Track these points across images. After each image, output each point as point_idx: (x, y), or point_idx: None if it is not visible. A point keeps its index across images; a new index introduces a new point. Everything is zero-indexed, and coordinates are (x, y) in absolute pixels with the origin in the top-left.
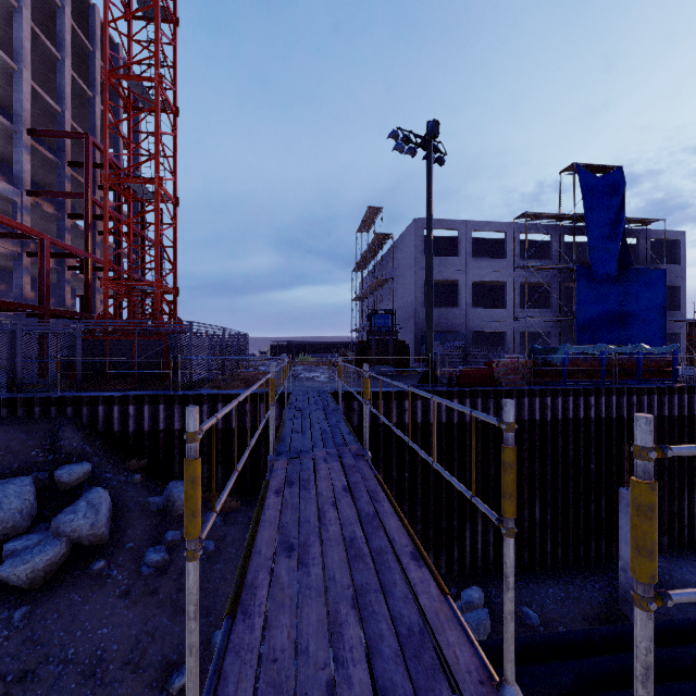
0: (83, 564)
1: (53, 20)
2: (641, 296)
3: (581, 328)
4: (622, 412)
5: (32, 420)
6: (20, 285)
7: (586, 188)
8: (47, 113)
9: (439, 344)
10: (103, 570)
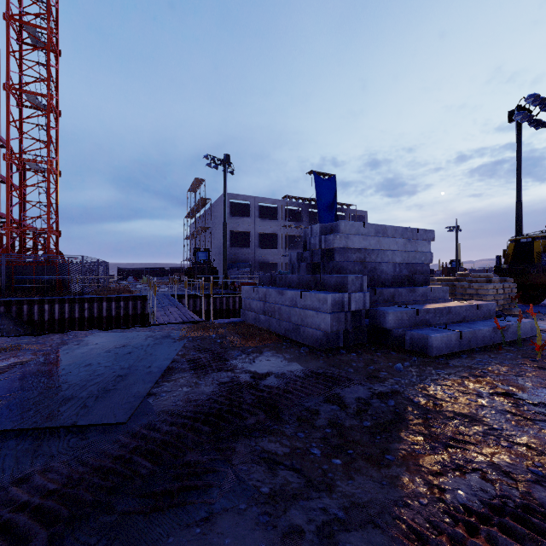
0: None
1: None
2: None
3: None
4: None
5: None
6: None
7: (318, 185)
8: None
9: (237, 269)
10: None
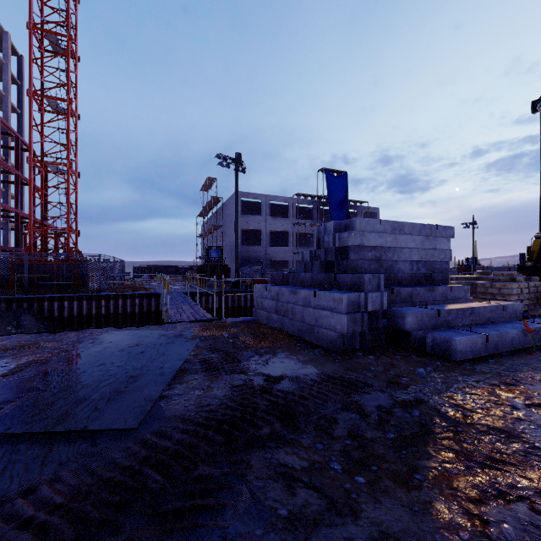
0: None
1: None
2: None
3: None
4: None
5: (0, 311)
6: None
7: (329, 182)
8: None
9: (248, 267)
10: None
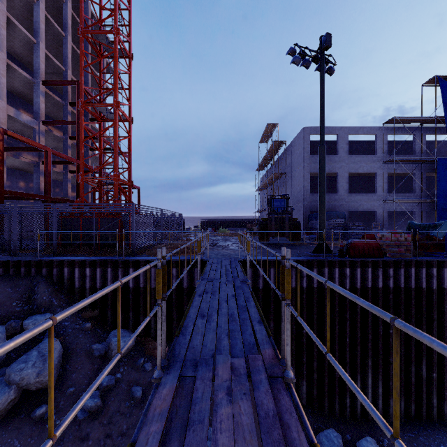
0: (29, 408)
1: (61, 12)
2: None
3: (441, 208)
4: None
5: (18, 277)
6: (37, 183)
7: (446, 95)
8: (57, 72)
9: None
10: (45, 414)
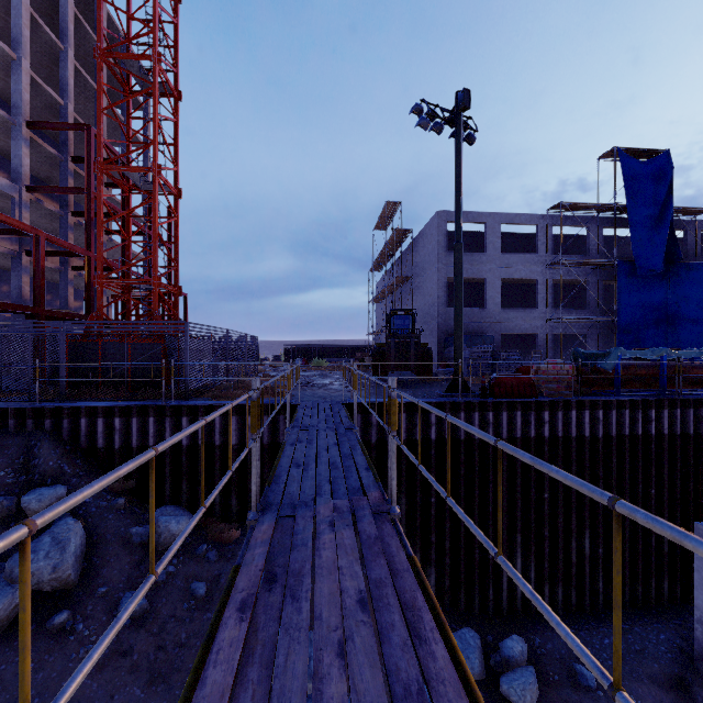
0: (42, 616)
1: (57, 9)
2: (691, 294)
3: (623, 330)
4: (688, 428)
5: (5, 434)
6: (18, 286)
7: (629, 175)
8: (50, 107)
9: (465, 347)
10: (67, 623)
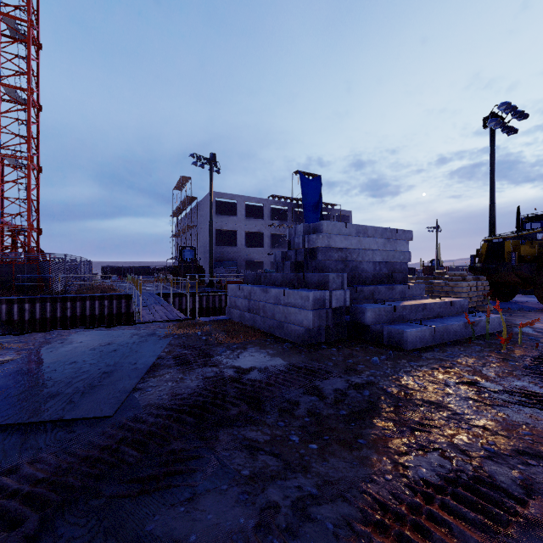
0: None
1: None
2: None
3: None
4: None
5: None
6: None
7: (303, 185)
8: None
9: (223, 268)
10: None
